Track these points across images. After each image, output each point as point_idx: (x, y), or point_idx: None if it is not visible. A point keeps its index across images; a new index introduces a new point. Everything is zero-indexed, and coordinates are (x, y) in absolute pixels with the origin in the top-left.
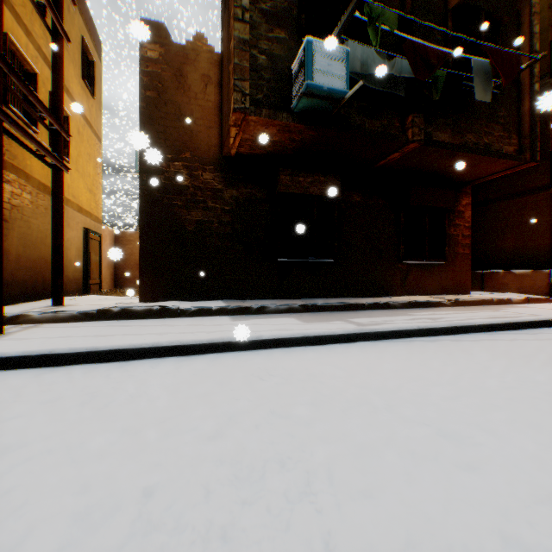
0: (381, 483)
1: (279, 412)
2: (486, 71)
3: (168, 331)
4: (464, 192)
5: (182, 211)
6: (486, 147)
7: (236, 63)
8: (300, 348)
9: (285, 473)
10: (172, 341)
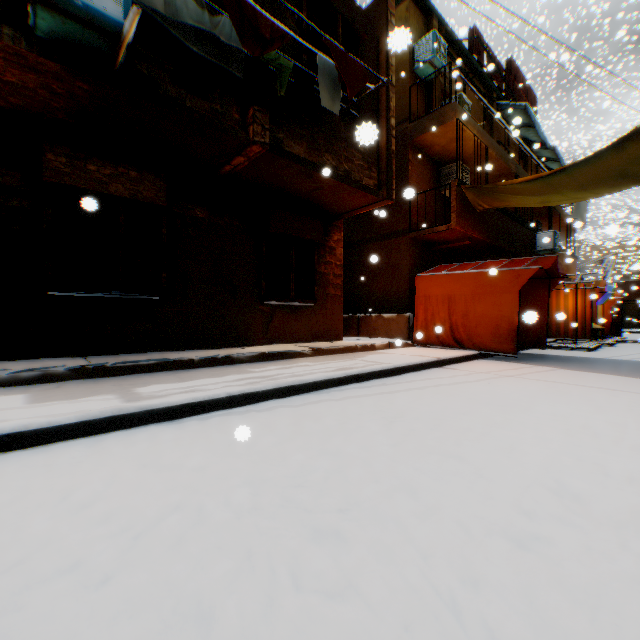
0: None
1: None
2: (335, 76)
3: None
4: (337, 227)
5: None
6: (348, 174)
7: None
8: None
9: None
10: None
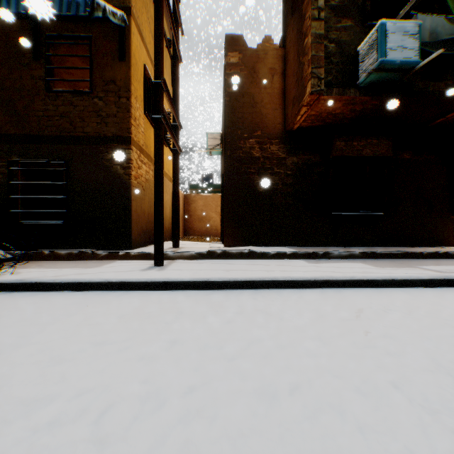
0: None
1: (436, 340)
2: None
3: (271, 269)
4: None
5: (255, 177)
6: None
7: (313, 54)
8: (388, 288)
9: None
10: (284, 276)
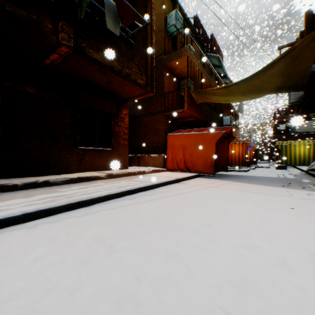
0: None
1: None
2: (117, 13)
3: None
4: (125, 106)
5: None
6: (128, 75)
7: None
8: None
9: None
10: None
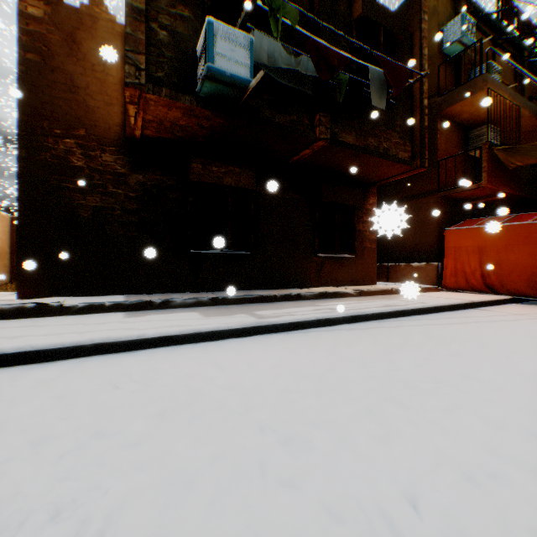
0: (172, 523)
1: (107, 432)
2: (382, 80)
3: (29, 334)
4: (372, 192)
5: (76, 195)
6: (386, 151)
7: (129, 33)
8: (190, 345)
9: (48, 528)
10: (21, 346)
